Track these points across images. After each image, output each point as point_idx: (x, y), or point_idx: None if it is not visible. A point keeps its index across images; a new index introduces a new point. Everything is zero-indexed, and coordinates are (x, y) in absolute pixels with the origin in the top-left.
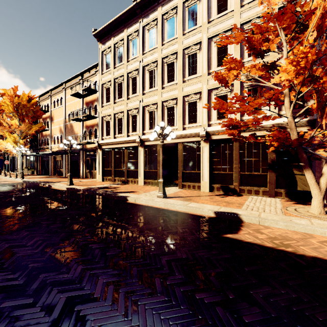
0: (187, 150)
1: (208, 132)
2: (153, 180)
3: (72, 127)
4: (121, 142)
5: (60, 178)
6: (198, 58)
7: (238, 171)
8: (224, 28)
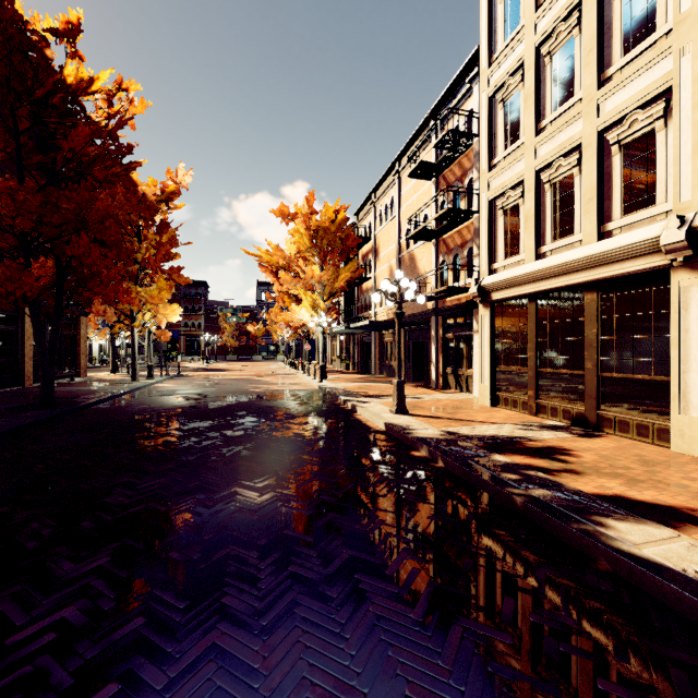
0: None
1: None
2: None
3: (413, 260)
4: (569, 266)
5: (387, 384)
6: None
7: None
8: None
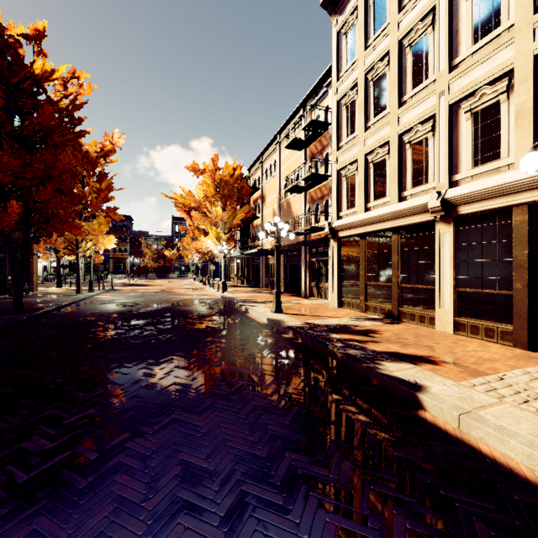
0: None
1: None
2: (492, 321)
3: (289, 206)
4: (382, 217)
5: (271, 294)
6: None
7: None
8: None
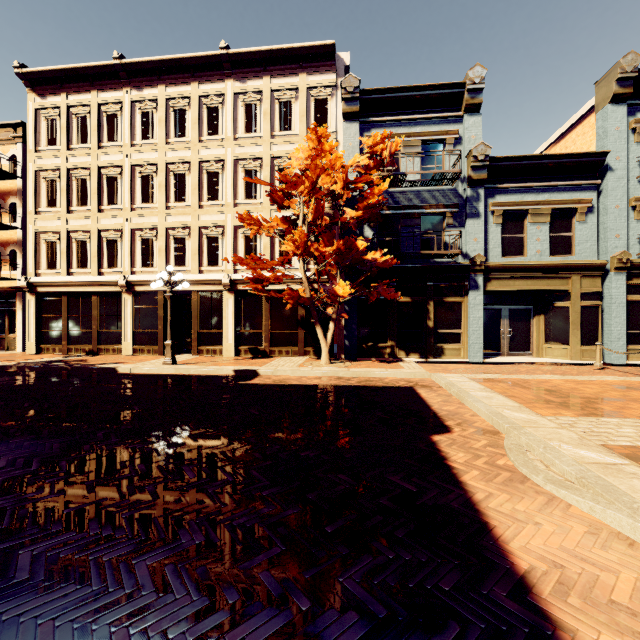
0: (206, 302)
1: (234, 280)
2: (150, 345)
3: None
4: (85, 283)
5: None
6: (221, 180)
7: (268, 329)
8: (252, 154)
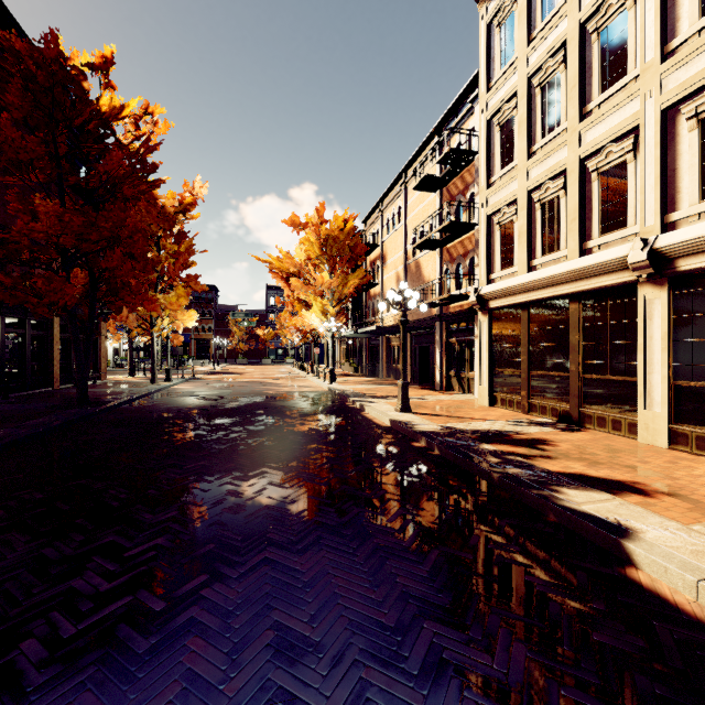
0: None
1: None
2: None
3: (418, 268)
4: (555, 278)
5: (394, 387)
6: None
7: None
8: None
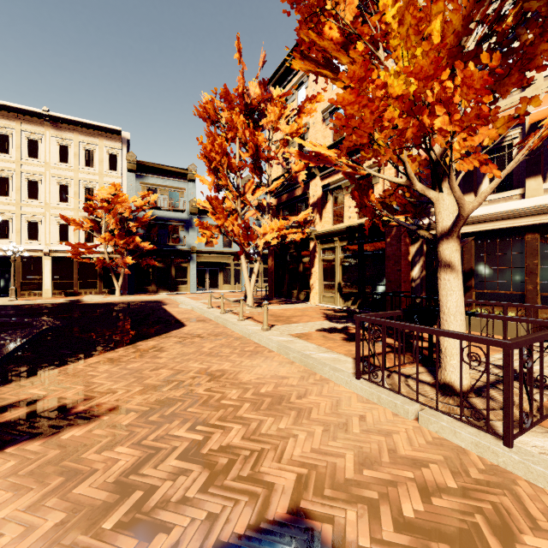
0: (28, 263)
1: (52, 250)
2: None
3: None
4: None
5: None
6: (40, 187)
7: (77, 280)
8: (66, 176)
